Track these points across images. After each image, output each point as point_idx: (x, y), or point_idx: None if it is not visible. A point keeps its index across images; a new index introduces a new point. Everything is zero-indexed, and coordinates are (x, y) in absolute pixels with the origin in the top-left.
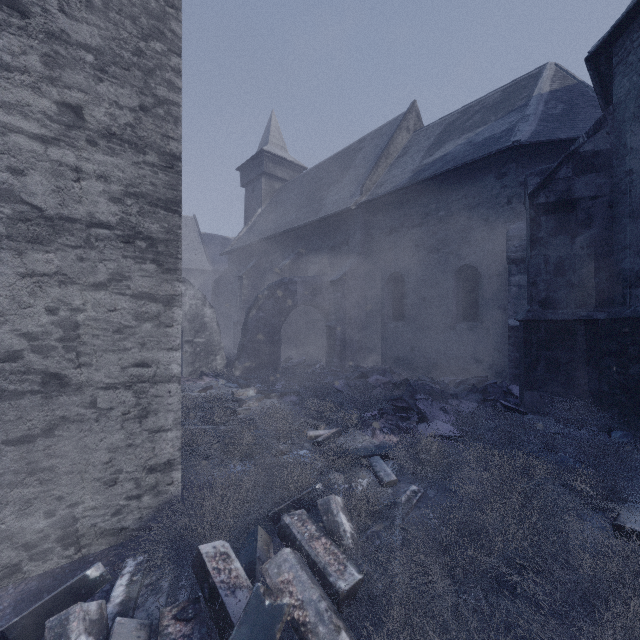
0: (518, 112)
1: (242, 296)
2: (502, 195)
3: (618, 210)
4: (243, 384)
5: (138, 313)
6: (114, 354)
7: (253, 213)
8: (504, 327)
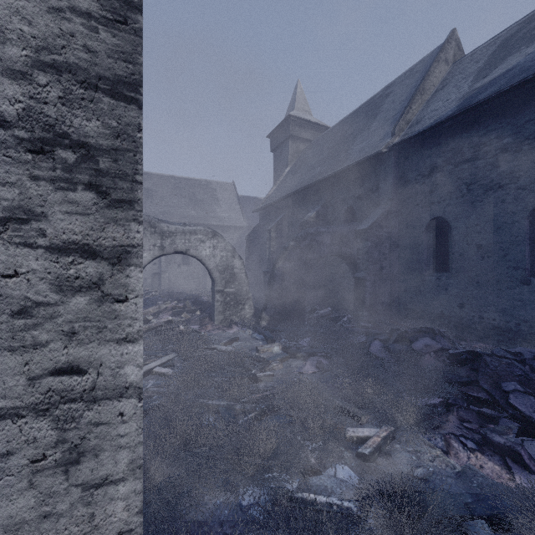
0: None
1: (270, 248)
2: None
3: None
4: (268, 338)
5: (61, 279)
6: (14, 354)
7: (281, 173)
8: None
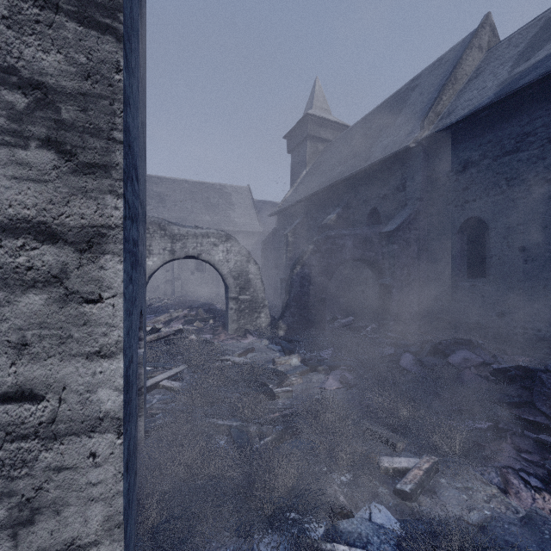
0: None
1: (287, 253)
2: None
3: None
4: (286, 349)
5: (6, 269)
6: None
7: (298, 176)
8: None
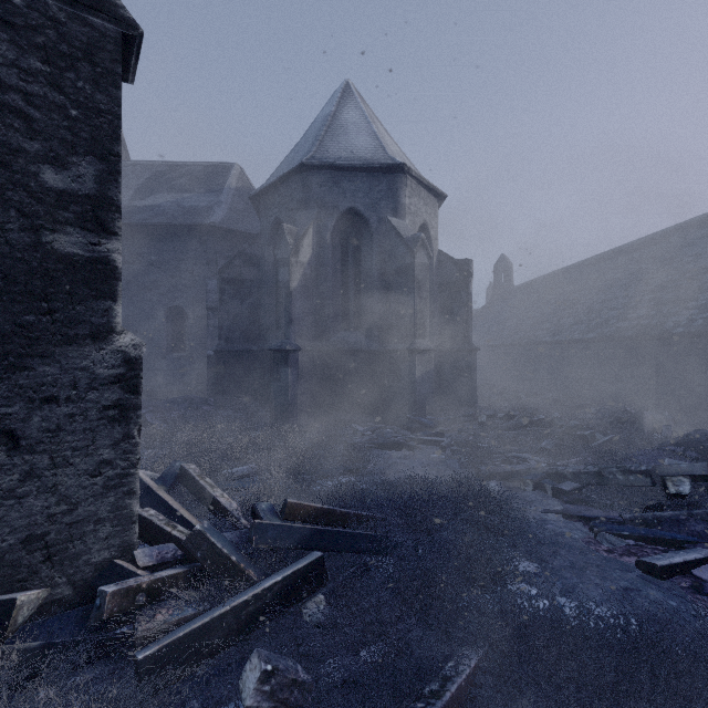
0: (215, 195)
1: None
2: (204, 257)
3: (263, 291)
4: None
5: None
6: None
7: None
8: (205, 356)
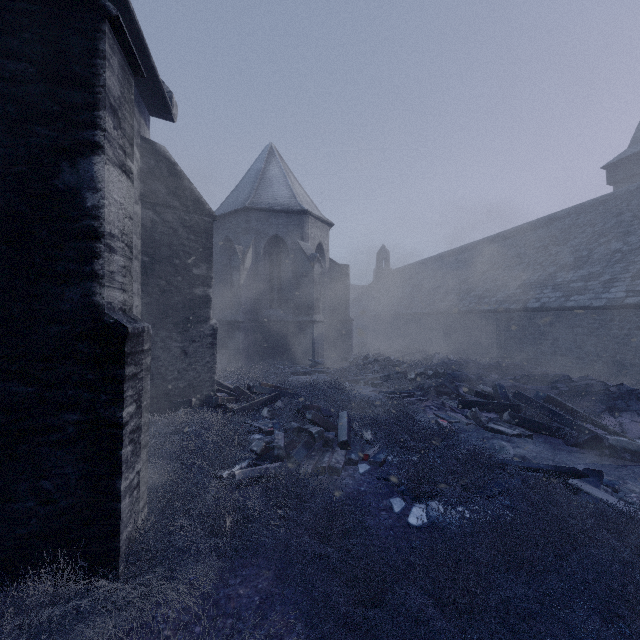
0: None
1: None
2: None
3: (216, 281)
4: None
5: None
6: None
7: None
8: None
